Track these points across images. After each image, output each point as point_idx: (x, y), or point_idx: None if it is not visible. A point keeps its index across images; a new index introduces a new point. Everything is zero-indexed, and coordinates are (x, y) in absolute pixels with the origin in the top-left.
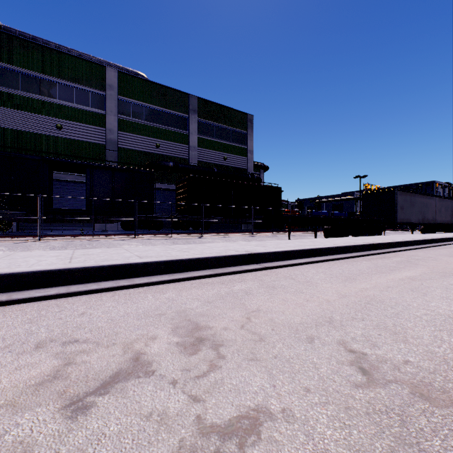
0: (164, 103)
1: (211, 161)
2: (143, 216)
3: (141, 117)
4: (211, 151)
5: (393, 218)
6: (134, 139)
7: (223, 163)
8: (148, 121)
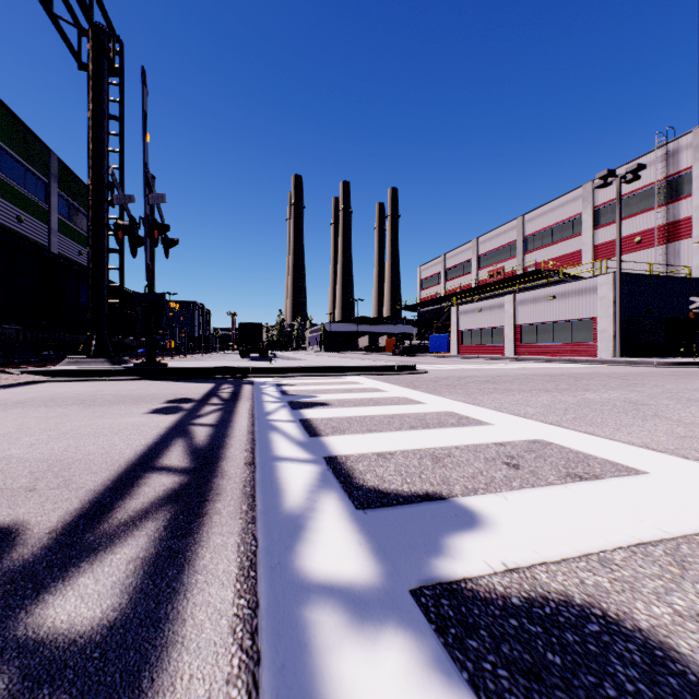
0: (25, 153)
1: (68, 255)
2: None
3: None
4: (68, 239)
5: None
6: None
7: (78, 259)
8: (6, 175)
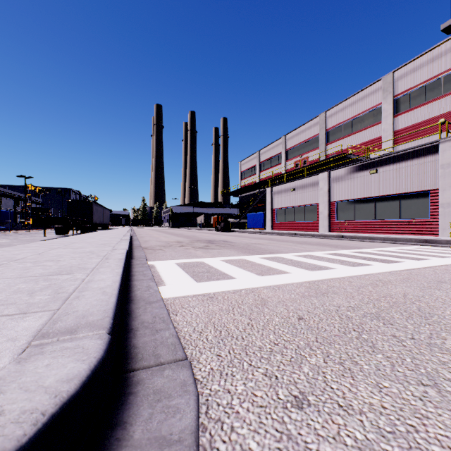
0: None
1: None
2: None
3: None
4: None
5: (92, 220)
6: None
7: None
8: None
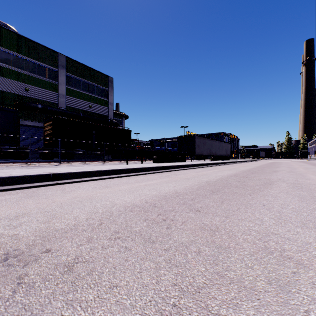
0: (34, 55)
1: (79, 107)
2: (6, 148)
3: (9, 63)
4: (78, 99)
5: (194, 152)
6: (1, 80)
7: (88, 109)
8: (16, 67)
